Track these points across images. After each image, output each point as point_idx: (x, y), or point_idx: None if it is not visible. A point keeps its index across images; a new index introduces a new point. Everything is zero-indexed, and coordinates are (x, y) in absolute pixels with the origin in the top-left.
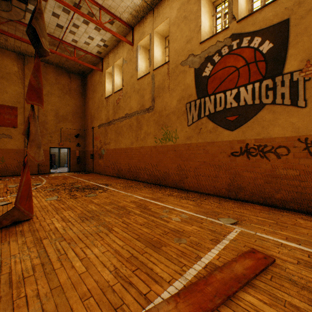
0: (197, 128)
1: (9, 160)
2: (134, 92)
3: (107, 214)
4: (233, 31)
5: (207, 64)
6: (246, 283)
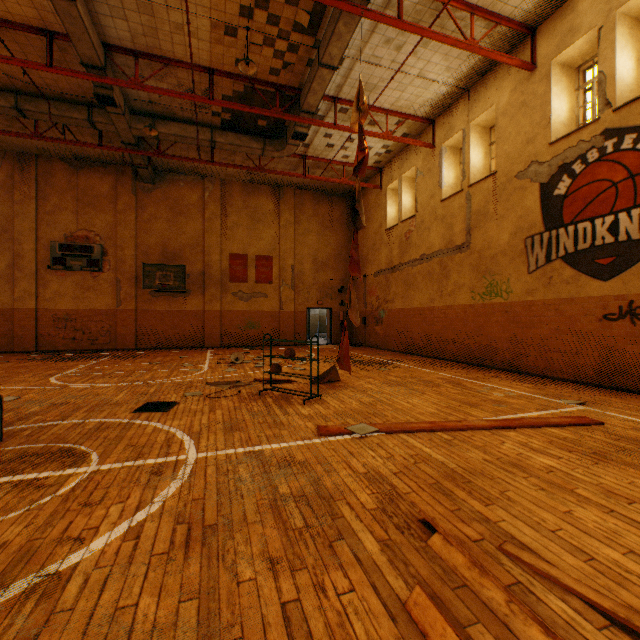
0: (543, 277)
1: (265, 326)
2: (435, 220)
3: (413, 384)
4: (606, 126)
5: (561, 177)
6: (555, 426)
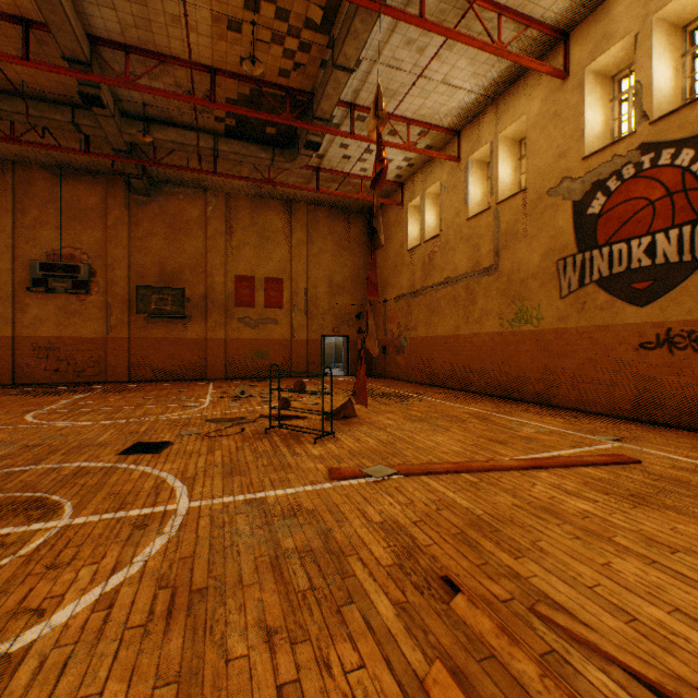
0: (577, 303)
1: (275, 355)
2: (461, 241)
3: (437, 420)
4: (642, 139)
5: (595, 194)
6: (590, 466)
